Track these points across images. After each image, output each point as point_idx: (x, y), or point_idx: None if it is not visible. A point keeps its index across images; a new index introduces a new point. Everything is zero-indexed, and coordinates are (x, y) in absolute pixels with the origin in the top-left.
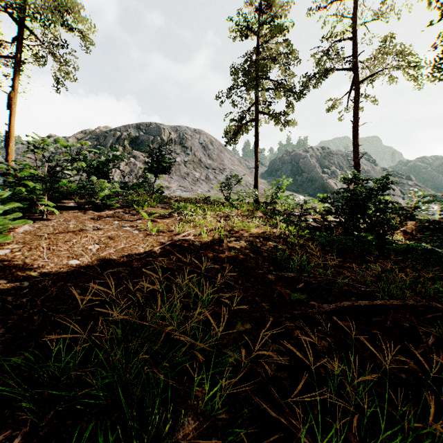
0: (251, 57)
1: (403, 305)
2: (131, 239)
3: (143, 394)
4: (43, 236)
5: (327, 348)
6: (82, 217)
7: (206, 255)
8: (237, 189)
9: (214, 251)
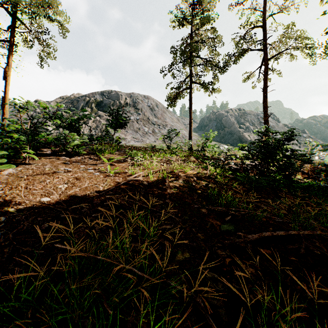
0: (186, 41)
1: (311, 234)
2: (93, 179)
3: (94, 326)
4: (23, 177)
5: (254, 275)
6: (56, 162)
7: (152, 192)
8: (176, 140)
9: (159, 189)
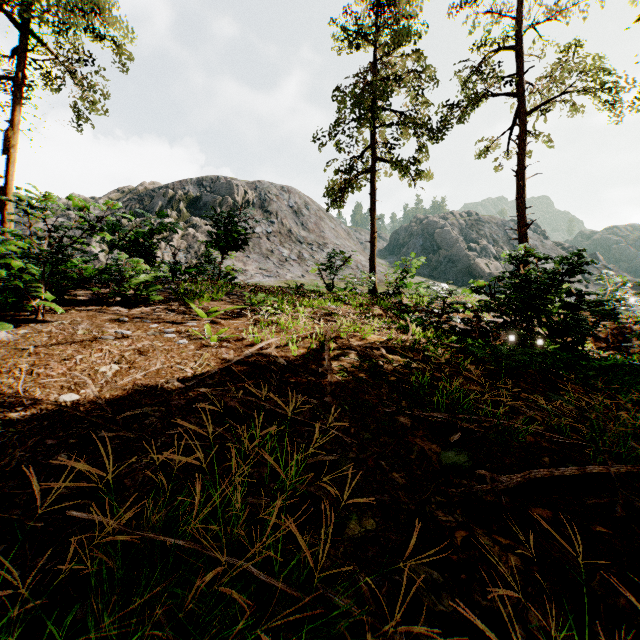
0: (365, 77)
1: (632, 471)
2: (174, 353)
3: None
4: (27, 350)
5: (520, 572)
6: (100, 317)
7: (296, 380)
8: (344, 273)
9: (310, 374)
